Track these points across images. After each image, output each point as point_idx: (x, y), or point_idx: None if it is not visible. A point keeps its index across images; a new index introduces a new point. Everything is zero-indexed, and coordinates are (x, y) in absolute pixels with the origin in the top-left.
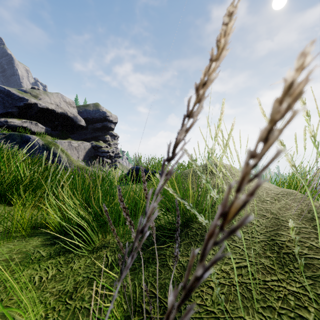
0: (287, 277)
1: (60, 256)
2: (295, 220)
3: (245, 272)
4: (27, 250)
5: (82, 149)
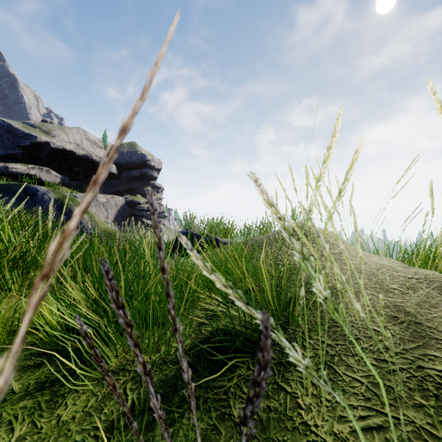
0: None
1: (44, 392)
2: None
3: (380, 441)
4: None
5: (112, 206)
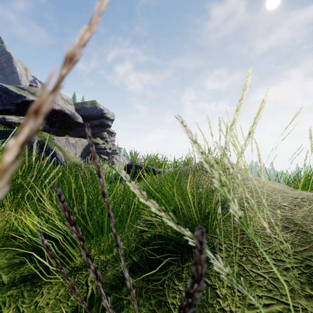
0: None
1: (26, 283)
2: None
3: None
4: None
5: (79, 145)
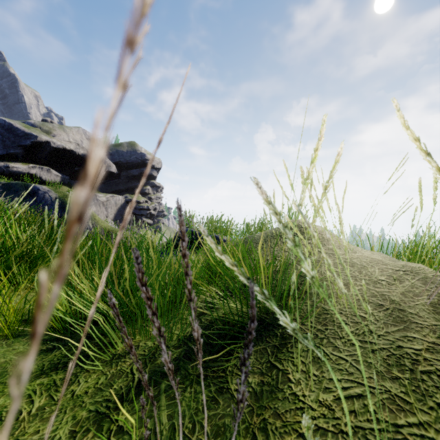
0: (435, 419)
1: (58, 372)
2: (432, 313)
3: (359, 406)
4: (6, 360)
5: (112, 205)
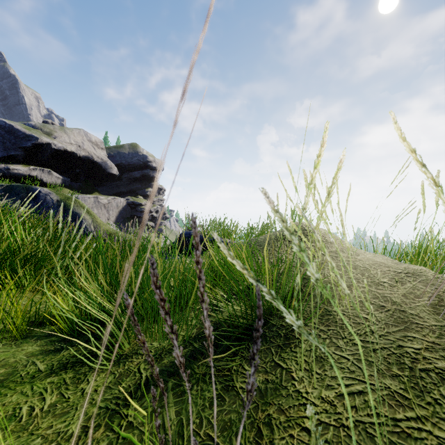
0: (432, 413)
1: (67, 371)
2: (432, 314)
3: (360, 402)
4: (16, 360)
5: (113, 207)
